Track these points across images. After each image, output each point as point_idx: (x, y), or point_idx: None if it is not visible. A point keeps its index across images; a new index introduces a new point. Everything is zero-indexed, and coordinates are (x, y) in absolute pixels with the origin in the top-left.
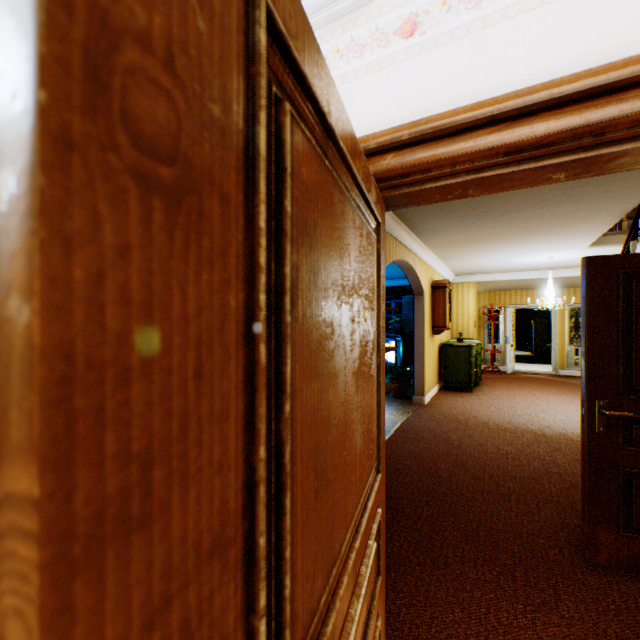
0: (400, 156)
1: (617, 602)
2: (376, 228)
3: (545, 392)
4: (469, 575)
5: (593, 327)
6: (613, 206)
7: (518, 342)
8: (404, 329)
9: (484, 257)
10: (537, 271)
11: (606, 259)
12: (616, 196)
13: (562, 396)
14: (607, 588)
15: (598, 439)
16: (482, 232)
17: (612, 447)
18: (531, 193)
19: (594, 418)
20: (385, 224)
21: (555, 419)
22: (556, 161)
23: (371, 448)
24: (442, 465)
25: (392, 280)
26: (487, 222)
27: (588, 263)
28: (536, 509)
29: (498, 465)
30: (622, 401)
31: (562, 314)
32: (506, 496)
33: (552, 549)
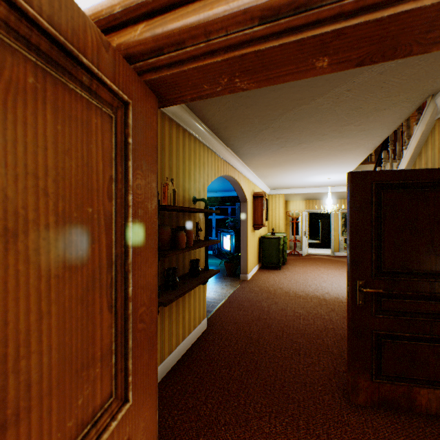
0: (151, 25)
1: (372, 439)
2: (124, 109)
3: (326, 268)
4: (264, 430)
5: (355, 225)
6: (367, 142)
7: (312, 234)
8: (237, 226)
9: (288, 176)
10: (322, 187)
11: (364, 174)
12: (369, 134)
13: (337, 270)
14: (365, 427)
15: (358, 310)
16: (285, 157)
17: (368, 315)
18: (315, 128)
19: (356, 294)
20: (213, 147)
21: (332, 287)
22: (317, 32)
23: (87, 393)
24: (254, 328)
25: (229, 192)
26: (287, 150)
27: (352, 176)
28: (317, 360)
29: (293, 325)
30: (374, 281)
31: (337, 216)
32: (297, 351)
33: (327, 395)
